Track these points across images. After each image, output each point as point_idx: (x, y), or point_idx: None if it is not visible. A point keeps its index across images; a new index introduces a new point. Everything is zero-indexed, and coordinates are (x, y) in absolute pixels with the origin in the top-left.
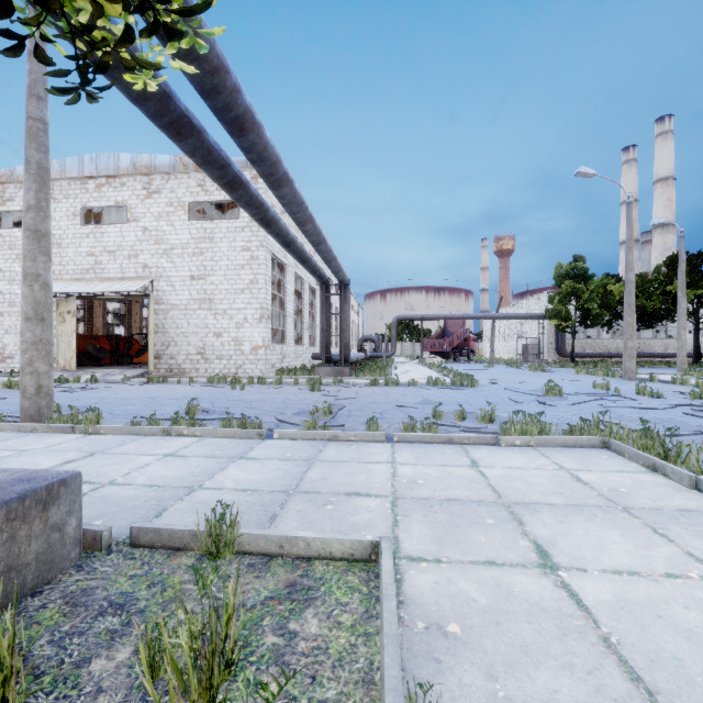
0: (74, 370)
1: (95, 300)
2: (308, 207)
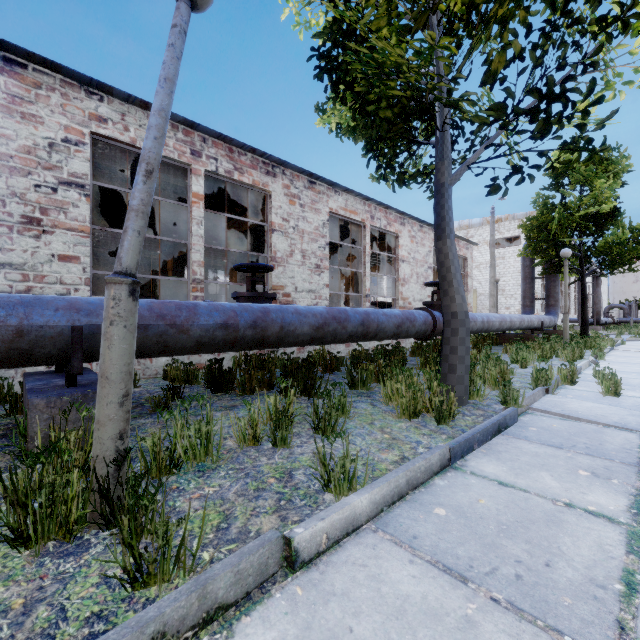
0: None
1: None
2: None
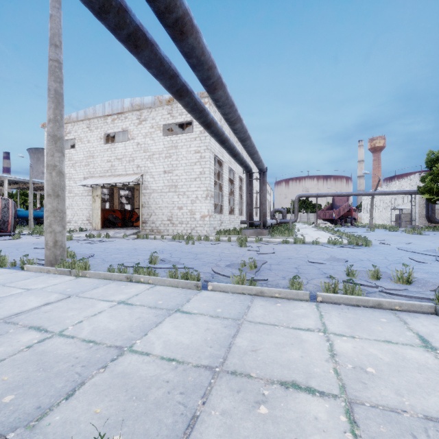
0: (100, 230)
1: (114, 189)
2: (237, 109)
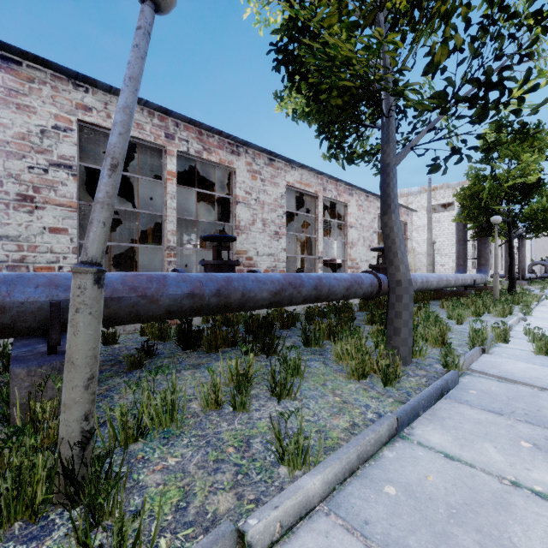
0: None
1: None
2: None
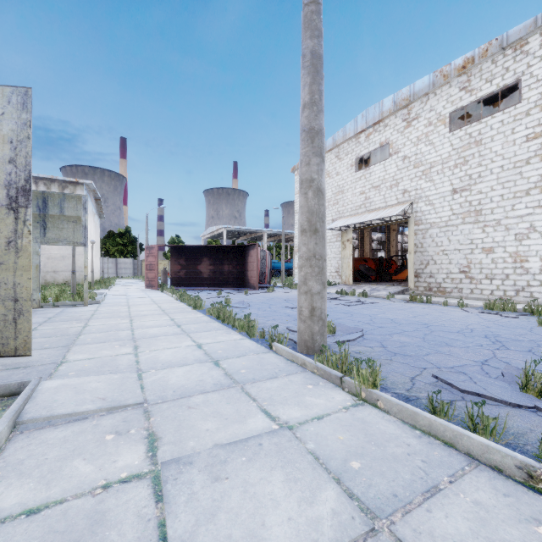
0: (351, 285)
1: (364, 232)
2: None
